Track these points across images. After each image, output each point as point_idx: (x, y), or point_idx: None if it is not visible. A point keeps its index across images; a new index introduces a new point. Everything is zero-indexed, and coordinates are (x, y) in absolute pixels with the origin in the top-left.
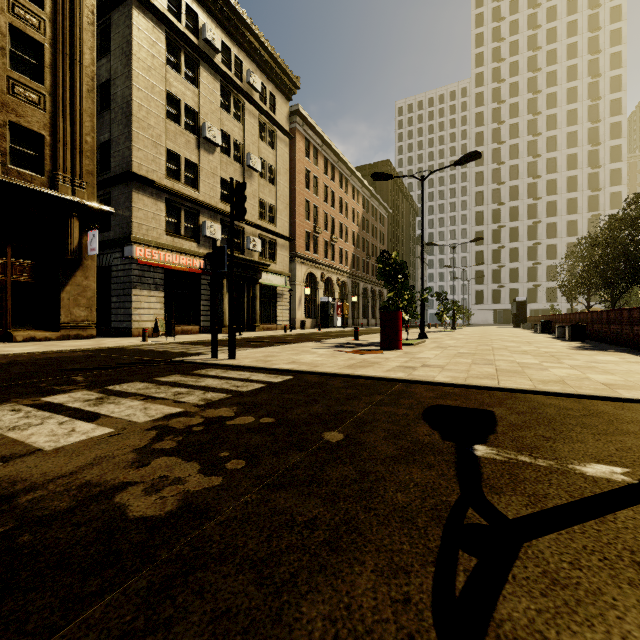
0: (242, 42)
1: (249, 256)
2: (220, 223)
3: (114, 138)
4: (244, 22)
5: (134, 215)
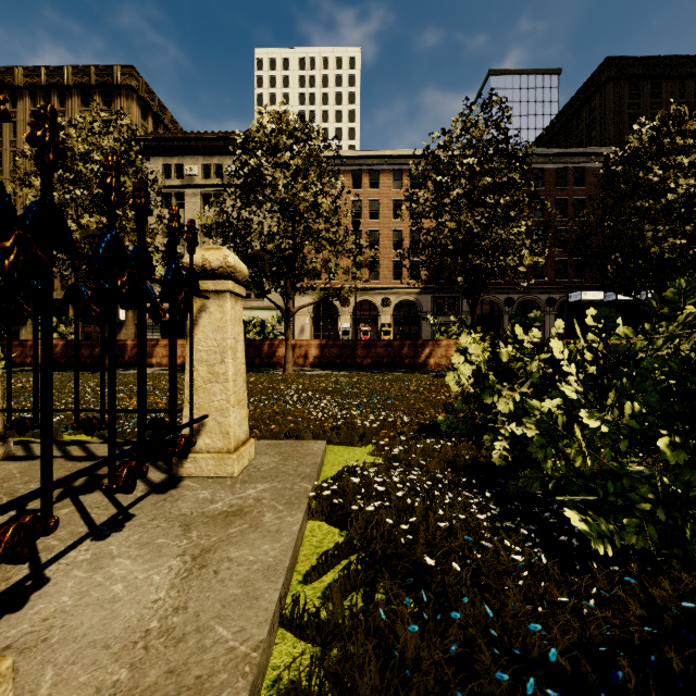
0: (218, 151)
1: None
2: None
3: None
4: (214, 139)
5: None
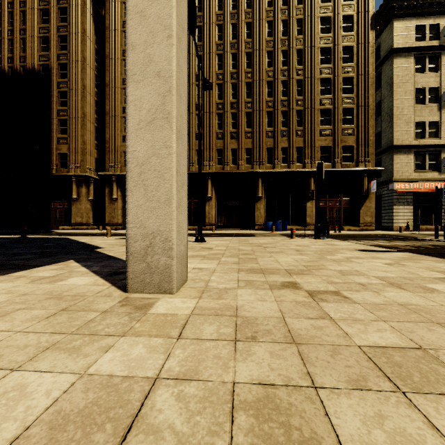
0: None
1: None
2: None
3: (383, 130)
4: None
5: (394, 167)
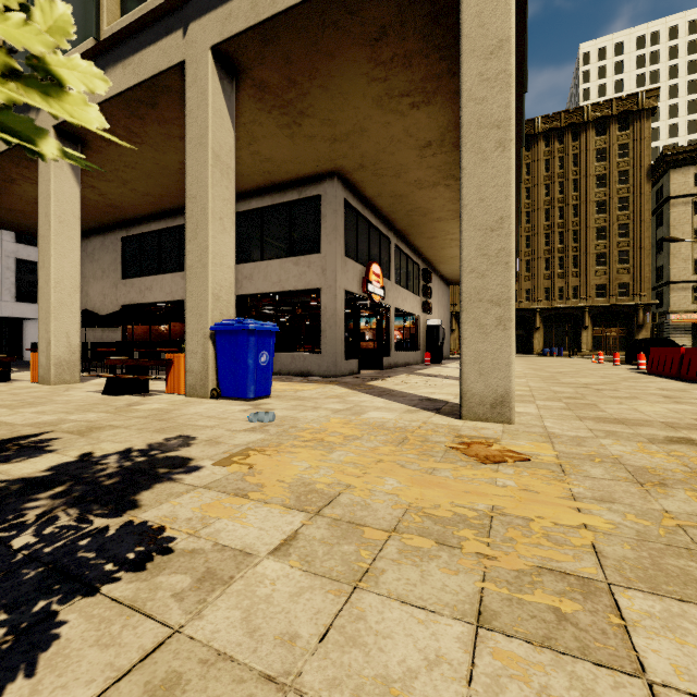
0: None
1: None
2: None
3: (664, 265)
4: None
5: (670, 300)
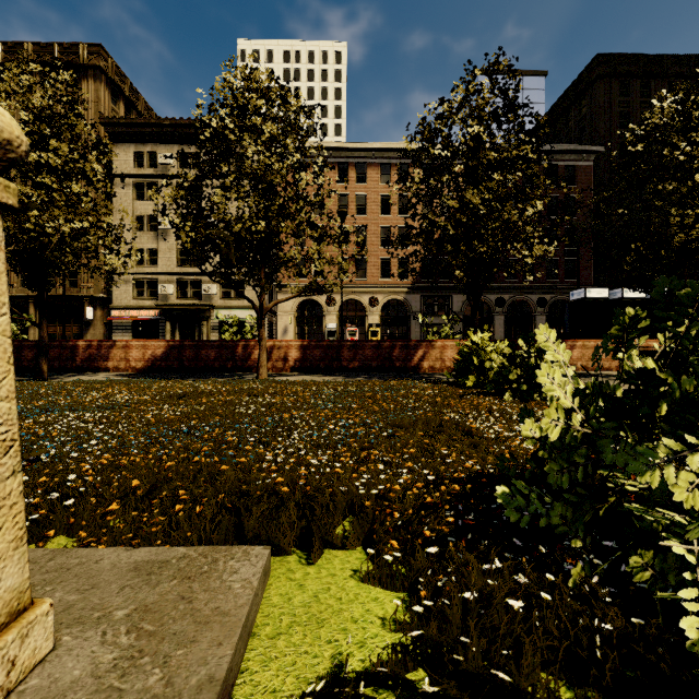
0: (195, 139)
1: (208, 299)
2: (180, 281)
3: None
4: (191, 126)
5: (114, 294)
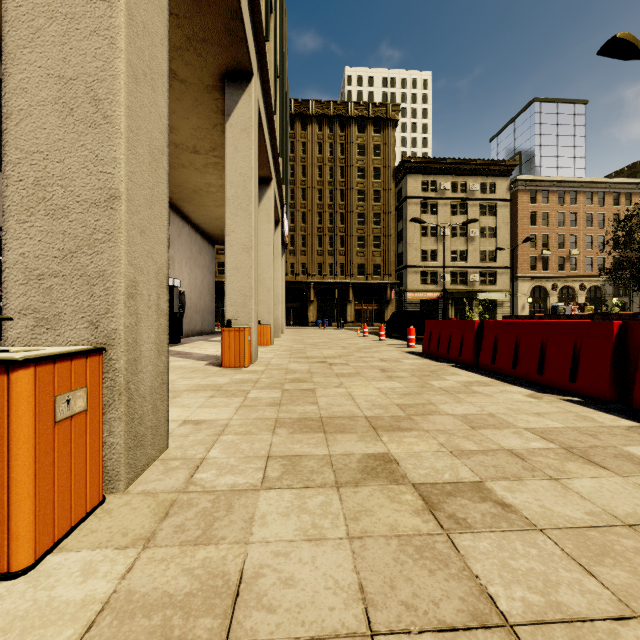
0: (464, 173)
1: (471, 285)
2: (451, 272)
3: (403, 252)
4: (464, 163)
5: (407, 281)
